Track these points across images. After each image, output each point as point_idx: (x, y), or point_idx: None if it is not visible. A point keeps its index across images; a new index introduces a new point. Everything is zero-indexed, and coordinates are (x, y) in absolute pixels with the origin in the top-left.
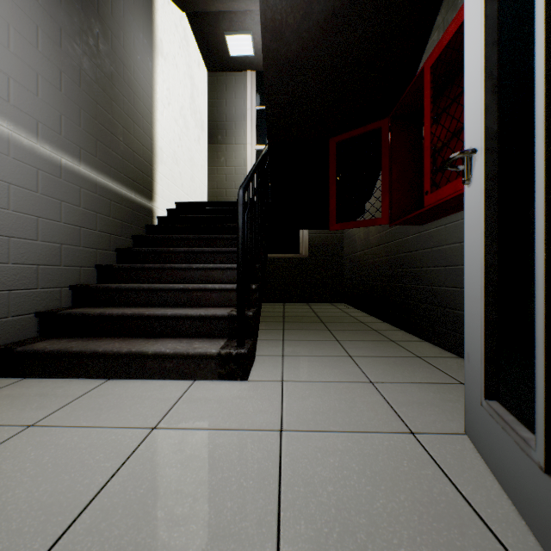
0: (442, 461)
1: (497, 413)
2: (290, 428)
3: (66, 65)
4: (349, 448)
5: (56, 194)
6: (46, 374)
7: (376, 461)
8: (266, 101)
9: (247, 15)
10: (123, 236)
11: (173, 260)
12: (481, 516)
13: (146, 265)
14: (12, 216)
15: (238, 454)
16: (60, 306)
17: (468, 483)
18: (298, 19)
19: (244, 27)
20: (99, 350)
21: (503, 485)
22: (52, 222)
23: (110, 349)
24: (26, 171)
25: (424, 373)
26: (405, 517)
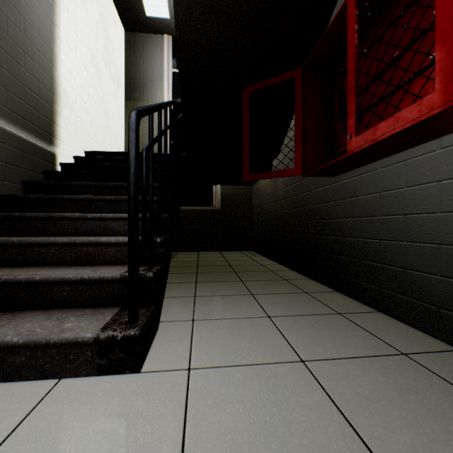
0: None
1: None
2: None
3: None
4: None
5: None
6: None
7: None
8: (177, 42)
9: None
10: (7, 180)
11: (69, 209)
12: None
13: (27, 214)
14: None
15: None
16: None
17: None
18: None
19: None
20: None
21: None
22: None
23: None
24: None
25: (356, 338)
26: None
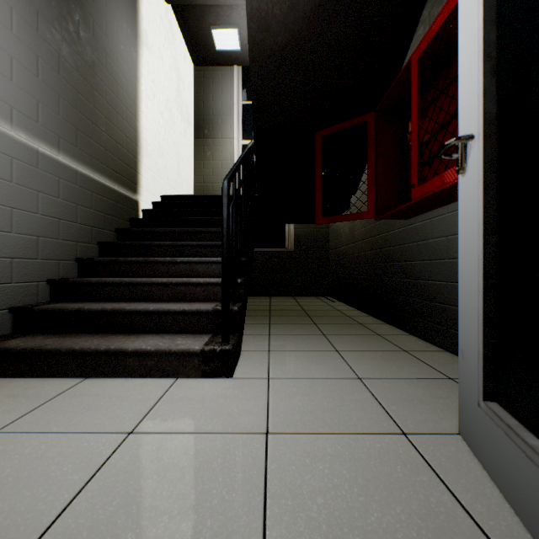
0: (438, 466)
1: (498, 416)
2: (276, 430)
3: (44, 51)
4: (339, 452)
5: (32, 184)
6: (19, 373)
7: (368, 466)
8: (252, 93)
9: (233, 9)
10: (106, 229)
11: (157, 253)
12: (484, 530)
13: (129, 259)
14: None
15: (220, 461)
16: (37, 301)
17: (467, 490)
18: (284, 10)
19: (230, 22)
20: (75, 348)
21: (504, 493)
22: (27, 213)
23: (87, 347)
24: None
25: (412, 368)
26: (402, 534)
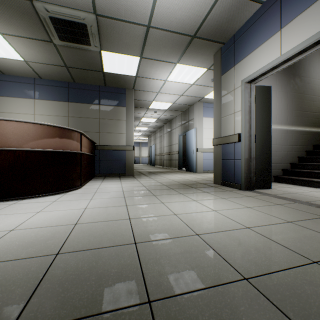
0: None
1: None
2: None
3: (288, 101)
4: None
5: (286, 138)
6: (285, 183)
7: None
8: None
9: None
10: (308, 146)
11: None
12: None
13: (317, 156)
14: (276, 146)
15: None
16: (287, 168)
17: None
18: None
19: None
20: (299, 178)
21: None
22: (284, 146)
23: (302, 179)
24: (279, 135)
25: None
26: None
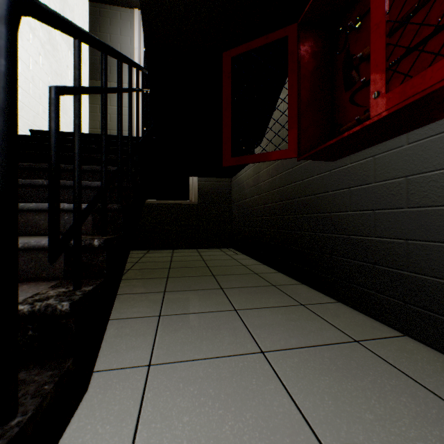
0: None
1: None
2: None
3: None
4: None
5: None
6: None
7: None
8: None
9: None
10: None
11: None
12: None
13: None
14: None
15: None
16: None
17: None
18: None
19: None
20: None
21: None
22: None
23: None
24: None
25: (402, 397)
26: None
